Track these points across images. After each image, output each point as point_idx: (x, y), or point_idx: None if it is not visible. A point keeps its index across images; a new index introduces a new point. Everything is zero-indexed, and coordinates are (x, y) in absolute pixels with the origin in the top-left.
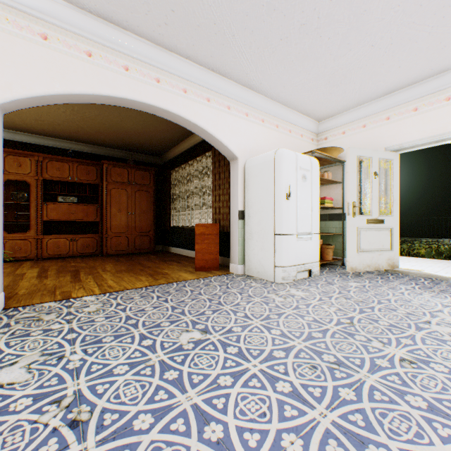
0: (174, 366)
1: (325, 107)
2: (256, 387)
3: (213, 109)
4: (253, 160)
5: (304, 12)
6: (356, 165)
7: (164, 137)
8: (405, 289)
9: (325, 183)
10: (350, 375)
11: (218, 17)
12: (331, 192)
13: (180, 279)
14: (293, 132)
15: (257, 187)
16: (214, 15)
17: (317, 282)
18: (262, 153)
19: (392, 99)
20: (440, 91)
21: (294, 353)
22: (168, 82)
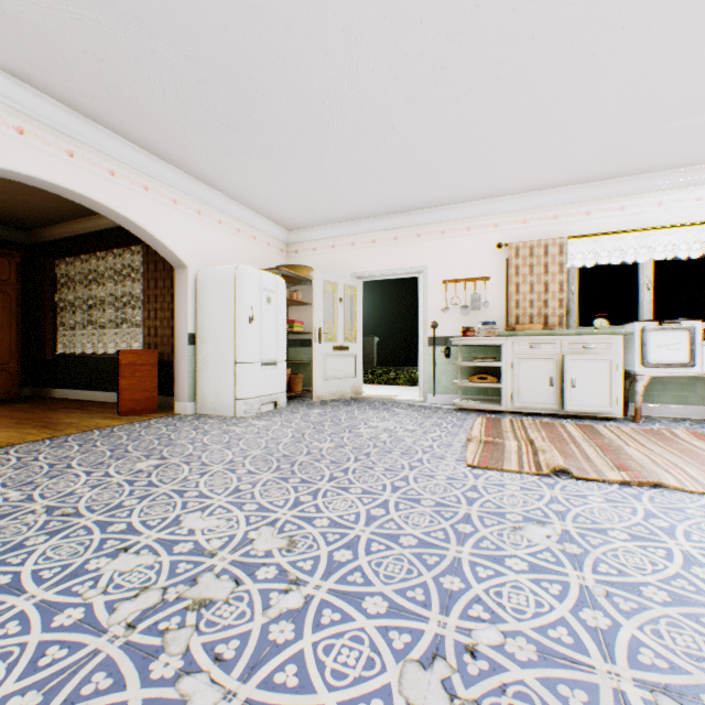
0: (142, 479)
1: (295, 219)
2: (221, 475)
3: (153, 201)
4: (209, 272)
5: (266, 141)
6: (323, 289)
7: (48, 207)
8: (359, 410)
9: (296, 304)
10: (291, 459)
11: (169, 114)
12: (303, 314)
13: (102, 426)
14: (259, 240)
15: (214, 306)
16: (165, 112)
17: (283, 413)
18: (220, 262)
19: (357, 226)
20: (391, 230)
21: (252, 457)
22: (88, 159)
